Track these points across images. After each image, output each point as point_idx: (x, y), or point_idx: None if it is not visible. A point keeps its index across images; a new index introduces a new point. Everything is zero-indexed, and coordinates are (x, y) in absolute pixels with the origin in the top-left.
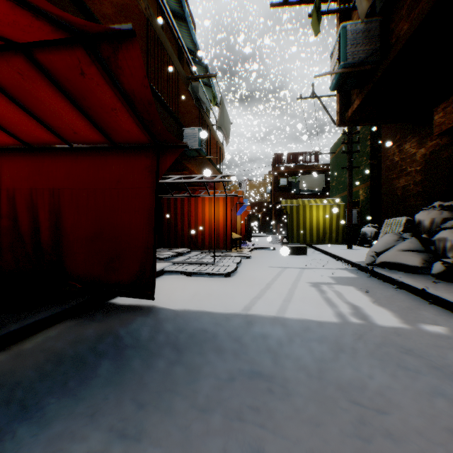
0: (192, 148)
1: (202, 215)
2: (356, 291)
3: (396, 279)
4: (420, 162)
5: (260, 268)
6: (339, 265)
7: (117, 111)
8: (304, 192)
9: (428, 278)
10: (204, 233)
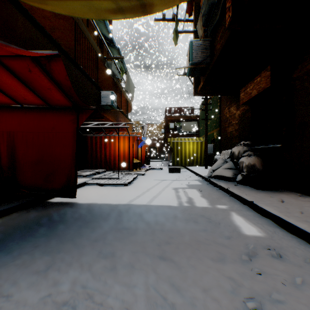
0: (107, 104)
1: (114, 148)
2: (196, 191)
3: (218, 184)
4: (238, 118)
5: (148, 180)
6: (195, 178)
7: (51, 89)
8: (186, 132)
9: (234, 183)
10: (115, 159)
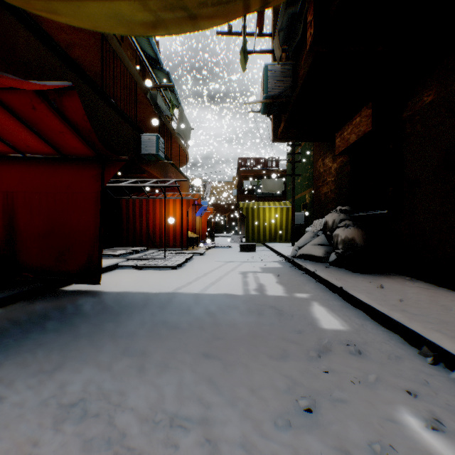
0: (150, 153)
1: (160, 216)
2: (271, 276)
3: (303, 266)
4: (334, 174)
5: (207, 262)
6: (276, 259)
7: (65, 133)
8: (268, 194)
9: (326, 265)
10: (161, 233)
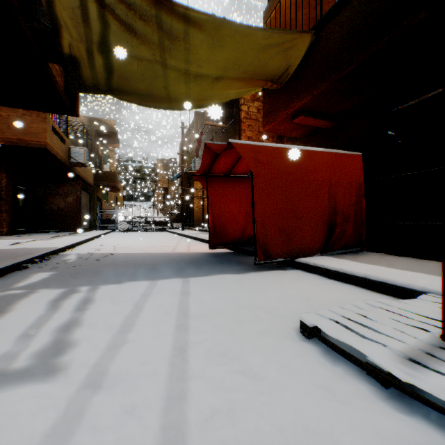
0: None
1: None
2: None
3: None
4: None
5: None
6: None
7: None
8: None
9: None
10: None
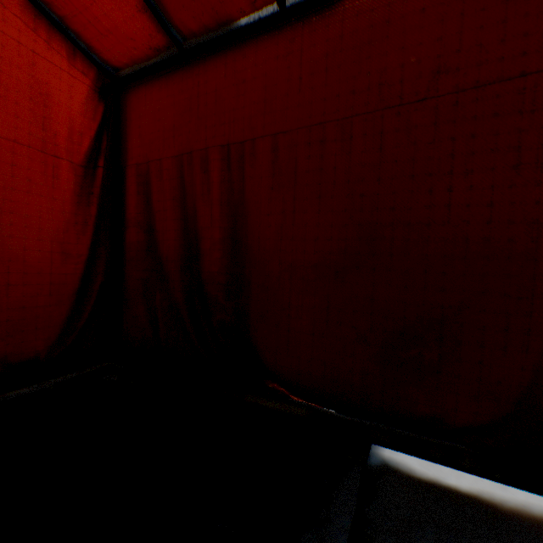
0: None
1: None
2: None
3: None
4: None
5: None
6: None
7: None
8: None
9: None
10: None
